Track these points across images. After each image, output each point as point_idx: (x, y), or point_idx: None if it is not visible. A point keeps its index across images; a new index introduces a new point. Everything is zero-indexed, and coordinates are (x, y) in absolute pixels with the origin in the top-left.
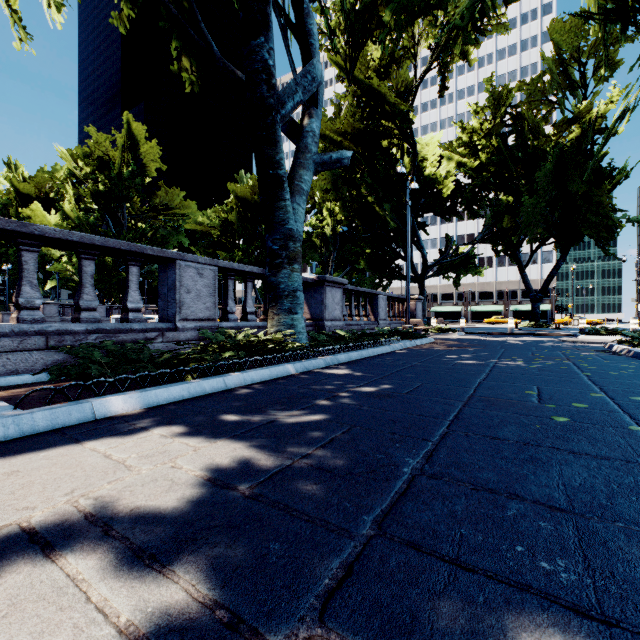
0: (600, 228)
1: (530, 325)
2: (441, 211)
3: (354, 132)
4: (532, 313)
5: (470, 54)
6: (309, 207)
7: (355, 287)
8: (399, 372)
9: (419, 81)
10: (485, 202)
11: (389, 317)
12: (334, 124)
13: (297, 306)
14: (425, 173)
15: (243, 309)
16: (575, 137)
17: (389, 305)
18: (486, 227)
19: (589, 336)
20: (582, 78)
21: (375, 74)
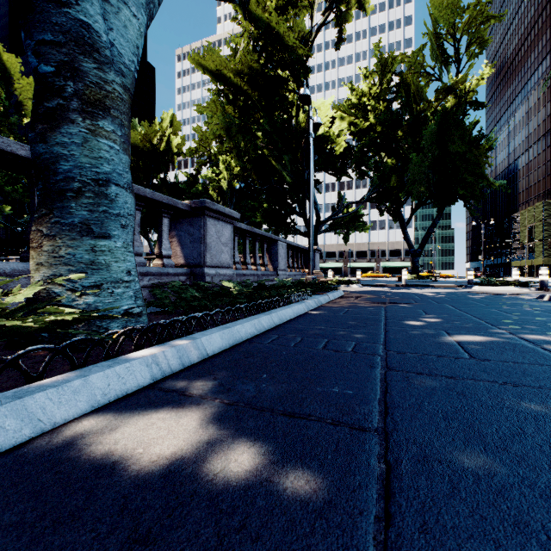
0: (476, 188)
1: (413, 277)
2: (334, 168)
3: (250, 75)
4: (413, 267)
5: (367, 3)
6: (205, 160)
7: (250, 227)
8: (402, 421)
9: (315, 34)
10: (372, 164)
11: (288, 268)
12: (229, 62)
13: (109, 219)
14: (318, 133)
15: (26, 237)
16: (450, 107)
17: (288, 254)
18: (373, 187)
19: (486, 287)
20: (456, 54)
21: (272, 7)
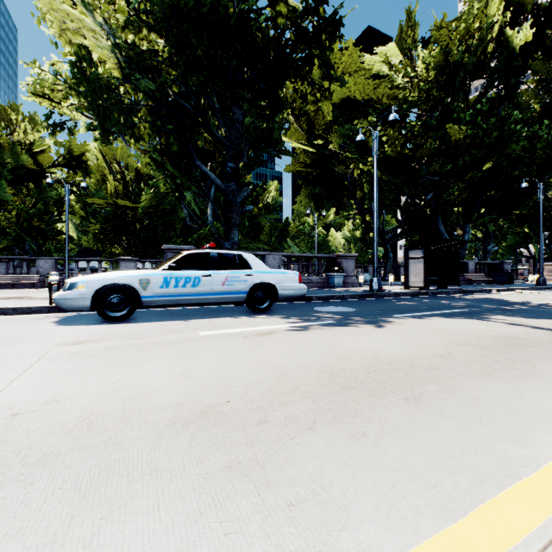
0: None
1: None
2: None
3: None
4: None
5: None
6: None
7: None
8: None
9: None
10: None
11: None
12: None
13: None
14: None
15: None
16: None
17: None
18: None
19: None
20: None
21: None
